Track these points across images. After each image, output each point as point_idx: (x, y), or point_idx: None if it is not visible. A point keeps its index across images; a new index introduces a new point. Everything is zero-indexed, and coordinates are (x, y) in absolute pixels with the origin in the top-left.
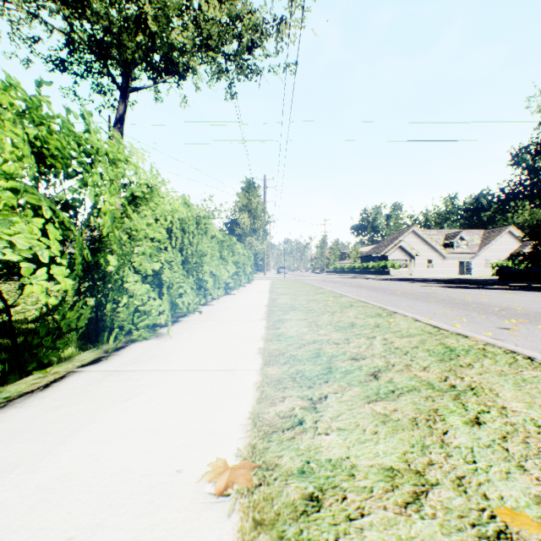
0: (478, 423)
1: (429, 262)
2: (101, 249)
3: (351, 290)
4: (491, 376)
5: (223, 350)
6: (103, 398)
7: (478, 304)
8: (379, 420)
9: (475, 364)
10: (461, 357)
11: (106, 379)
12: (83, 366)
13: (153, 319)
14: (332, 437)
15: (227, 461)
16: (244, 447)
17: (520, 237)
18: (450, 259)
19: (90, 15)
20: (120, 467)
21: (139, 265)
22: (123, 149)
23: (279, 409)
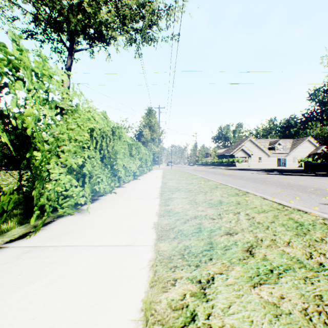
0: None
1: (260, 159)
2: None
3: (214, 176)
4: None
5: (126, 225)
6: (9, 281)
7: (298, 186)
8: (271, 313)
9: (327, 239)
10: (312, 232)
11: (22, 256)
12: (10, 241)
13: (75, 200)
14: None
15: None
16: None
17: (315, 144)
18: (272, 157)
19: (48, 1)
20: None
21: (64, 159)
22: (48, 69)
23: (170, 297)
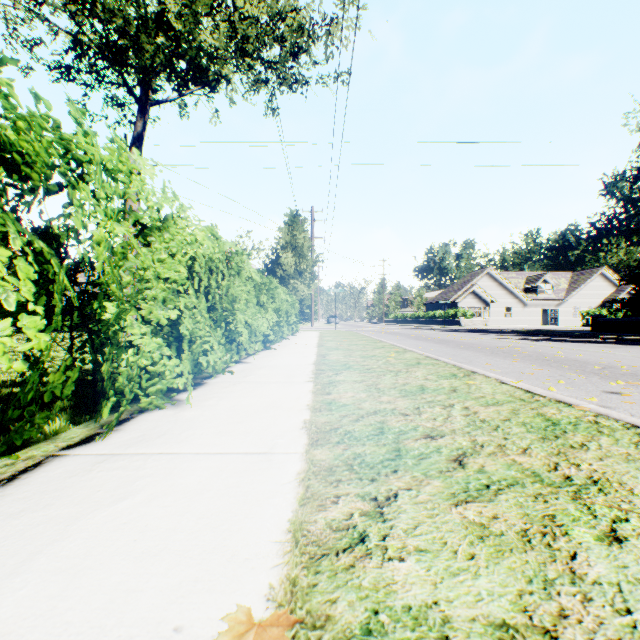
0: (617, 540)
1: (507, 310)
2: (105, 293)
3: (416, 343)
4: (616, 462)
5: (257, 424)
6: (86, 498)
7: (572, 361)
8: (475, 535)
9: (590, 444)
10: (570, 435)
11: (95, 467)
12: (68, 447)
13: (167, 382)
14: (409, 565)
15: (253, 609)
16: (280, 583)
17: (614, 281)
18: (532, 307)
19: (101, 11)
20: (88, 621)
21: (149, 312)
22: (126, 160)
23: (331, 516)
